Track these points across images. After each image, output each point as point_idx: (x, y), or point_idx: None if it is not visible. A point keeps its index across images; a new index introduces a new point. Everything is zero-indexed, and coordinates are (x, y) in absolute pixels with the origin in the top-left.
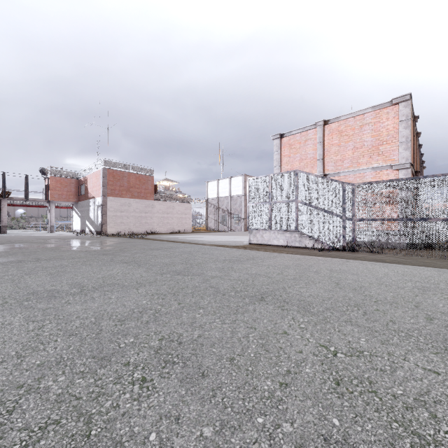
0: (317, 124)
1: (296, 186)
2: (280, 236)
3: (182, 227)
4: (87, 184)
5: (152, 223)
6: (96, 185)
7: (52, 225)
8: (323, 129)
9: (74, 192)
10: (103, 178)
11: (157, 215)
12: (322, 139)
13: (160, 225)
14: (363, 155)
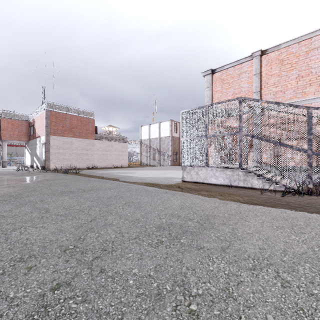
0: (253, 54)
1: (240, 116)
2: (219, 174)
3: (119, 162)
4: (34, 125)
5: (93, 159)
6: (41, 126)
7: (5, 160)
8: (260, 60)
9: (25, 132)
10: (46, 119)
11: (97, 153)
12: (259, 70)
13: (100, 160)
14: (310, 84)
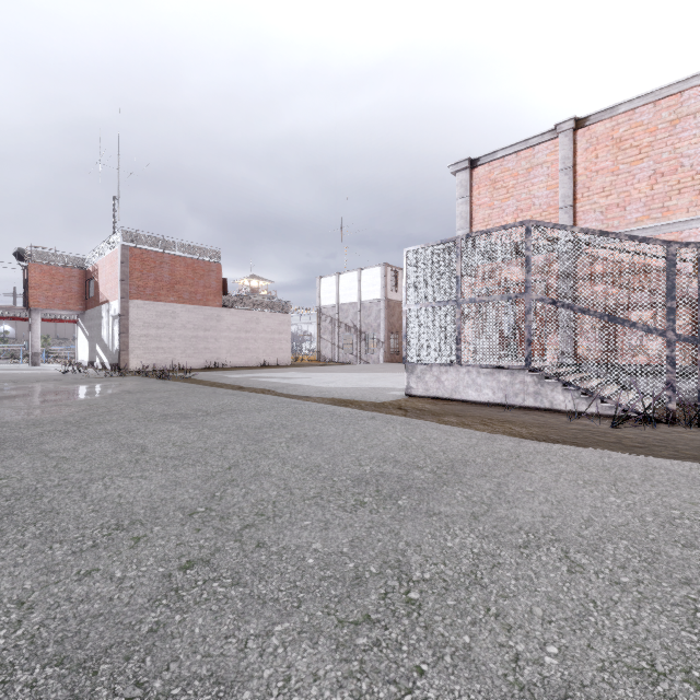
0: (559, 128)
1: (527, 260)
2: (483, 381)
3: (273, 355)
4: (97, 277)
5: (219, 349)
6: (110, 279)
7: (36, 352)
8: (573, 140)
9: (77, 292)
10: (121, 265)
11: (227, 335)
12: (571, 161)
13: (233, 352)
14: (680, 190)
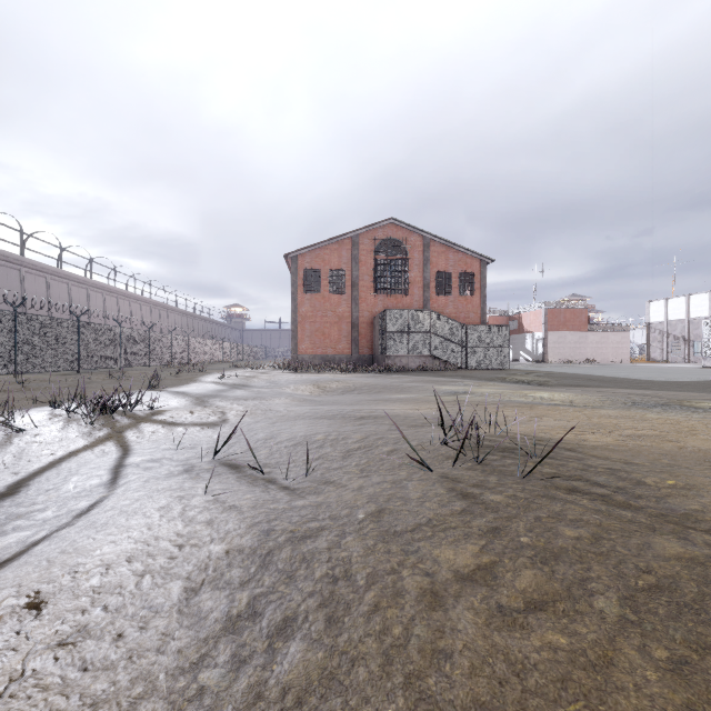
0: None
1: None
2: None
3: (617, 357)
4: (521, 321)
5: (586, 353)
6: (534, 322)
7: None
8: None
9: None
10: (544, 317)
11: (590, 346)
12: None
13: (593, 355)
14: None
